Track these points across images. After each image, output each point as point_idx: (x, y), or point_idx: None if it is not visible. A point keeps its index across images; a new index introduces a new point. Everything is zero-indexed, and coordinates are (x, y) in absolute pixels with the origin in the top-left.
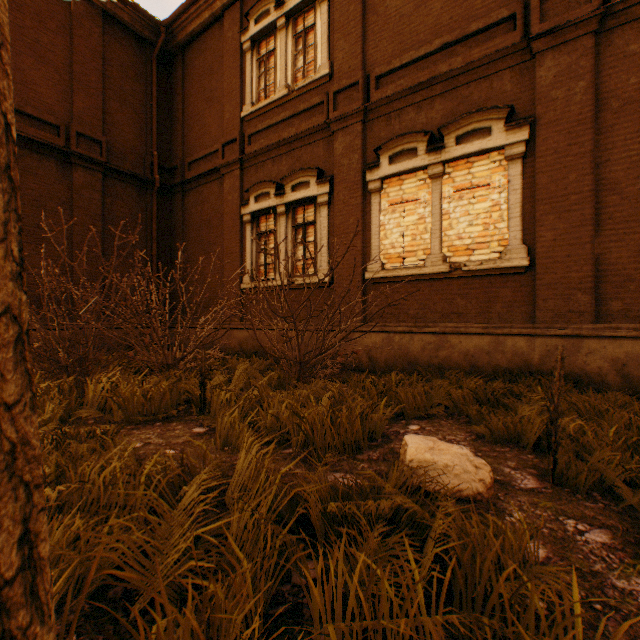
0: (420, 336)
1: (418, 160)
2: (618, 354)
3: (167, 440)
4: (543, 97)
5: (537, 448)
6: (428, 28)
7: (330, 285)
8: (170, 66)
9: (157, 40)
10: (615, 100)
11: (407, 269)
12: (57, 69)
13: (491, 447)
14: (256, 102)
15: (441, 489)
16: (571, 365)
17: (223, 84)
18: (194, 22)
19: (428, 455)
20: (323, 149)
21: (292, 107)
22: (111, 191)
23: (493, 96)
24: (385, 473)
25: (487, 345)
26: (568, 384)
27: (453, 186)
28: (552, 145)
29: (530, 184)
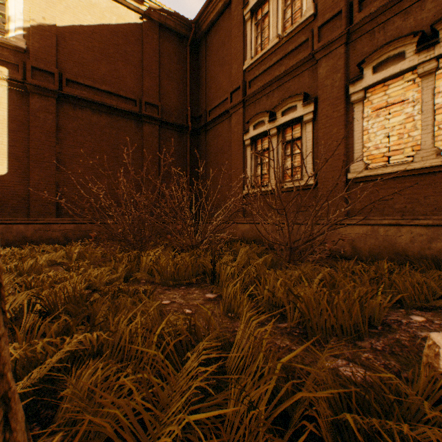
0: (408, 228)
1: (405, 62)
2: None
3: (186, 301)
4: None
5: None
6: None
7: (314, 187)
8: (197, 49)
9: (189, 34)
10: None
11: (393, 166)
12: (135, 66)
13: None
14: (254, 56)
15: None
16: None
17: (231, 50)
18: (212, 13)
19: None
20: (308, 77)
21: (282, 51)
22: (163, 136)
23: None
24: (398, 371)
25: None
26: None
27: None
28: None
29: None
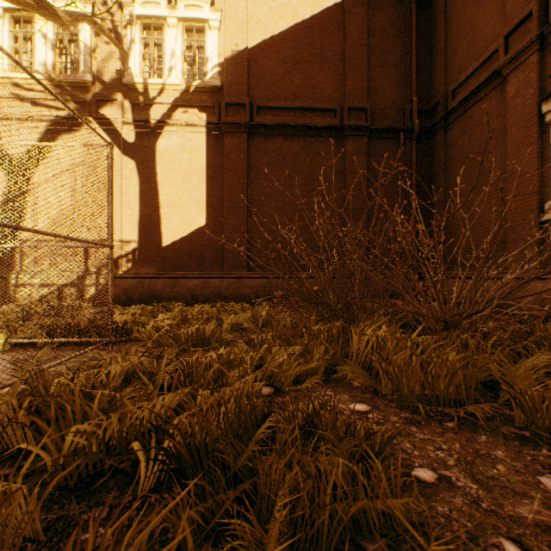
0: None
1: None
2: None
3: (486, 491)
4: None
5: None
6: None
7: None
8: (428, 1)
9: None
10: None
11: None
12: (334, 63)
13: None
14: None
15: None
16: None
17: None
18: None
19: None
20: None
21: None
22: (373, 151)
23: None
24: None
25: None
26: None
27: None
28: None
29: None
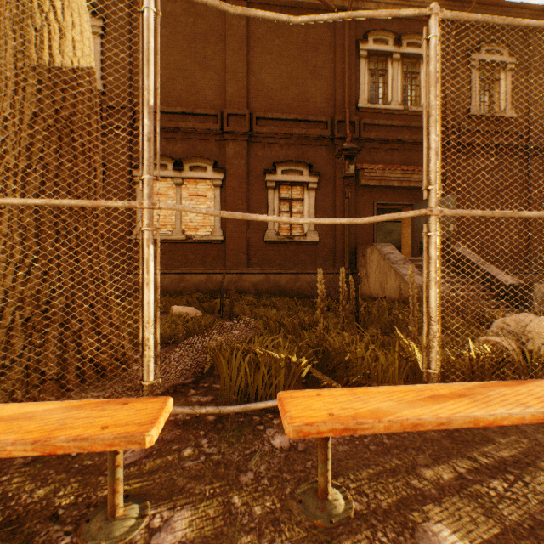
0: (170, 275)
1: (168, 172)
2: (255, 280)
3: None
4: (229, 161)
5: (220, 313)
6: (174, 97)
7: None
8: None
9: None
10: (255, 173)
11: (162, 236)
12: None
13: (204, 315)
14: None
15: (186, 320)
16: (239, 286)
17: None
18: None
19: (181, 310)
20: None
21: None
22: None
23: (208, 151)
24: None
25: (205, 279)
26: (236, 293)
27: (188, 192)
28: (233, 185)
29: (224, 201)
